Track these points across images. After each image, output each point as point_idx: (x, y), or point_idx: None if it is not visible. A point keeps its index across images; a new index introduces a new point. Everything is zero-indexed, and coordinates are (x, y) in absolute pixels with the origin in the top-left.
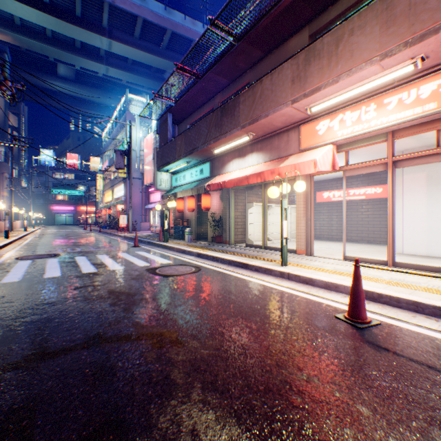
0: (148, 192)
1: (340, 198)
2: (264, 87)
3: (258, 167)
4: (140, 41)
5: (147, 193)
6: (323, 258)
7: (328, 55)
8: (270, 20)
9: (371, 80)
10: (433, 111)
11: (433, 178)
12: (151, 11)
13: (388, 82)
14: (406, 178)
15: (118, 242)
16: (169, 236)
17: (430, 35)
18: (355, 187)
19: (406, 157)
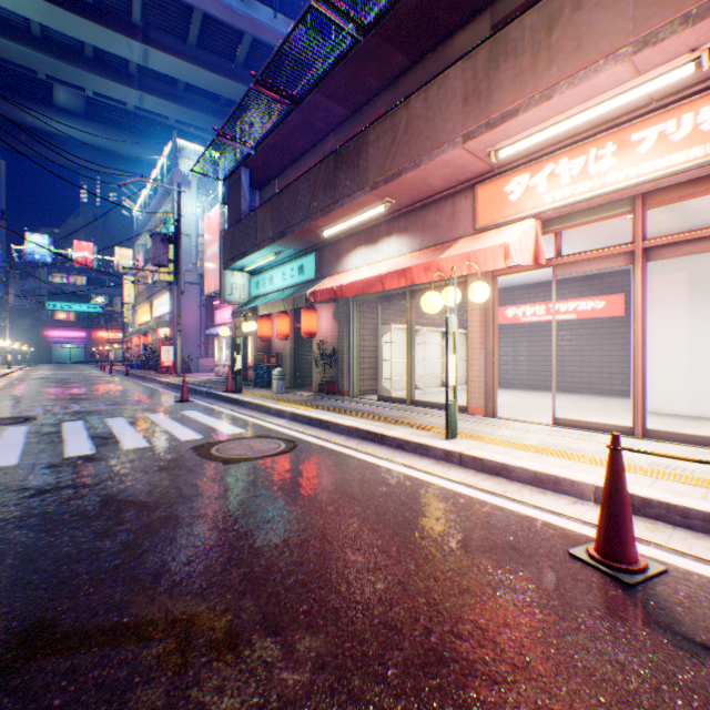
0: (212, 307)
1: (535, 318)
2: (412, 114)
3: (401, 260)
4: (198, 52)
5: (210, 308)
6: (516, 421)
7: (532, 49)
8: None
9: (611, 96)
10: None
11: (699, 282)
12: (217, 0)
13: (641, 101)
14: (653, 282)
15: (153, 394)
16: (247, 381)
17: None
18: (560, 299)
19: (669, 241)
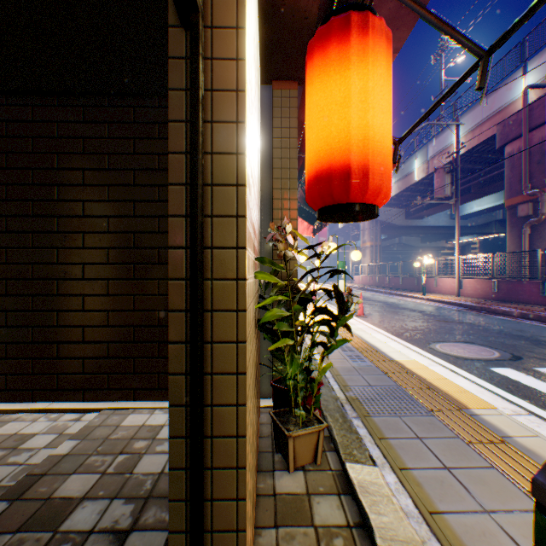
0: None
1: None
2: None
3: None
4: None
5: None
6: None
7: None
8: None
9: None
10: None
11: None
12: None
13: None
14: None
15: None
16: None
17: None
18: None
19: None
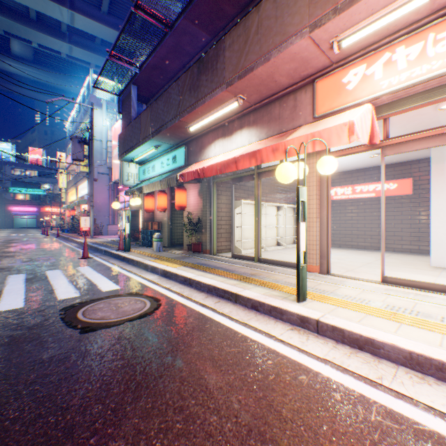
0: (117, 190)
1: (344, 196)
2: (263, 16)
3: (251, 146)
4: (109, 17)
5: (116, 191)
6: (348, 278)
7: None
8: None
9: None
10: None
11: None
12: None
13: None
14: None
15: (66, 252)
16: (138, 241)
17: None
18: (363, 182)
19: None
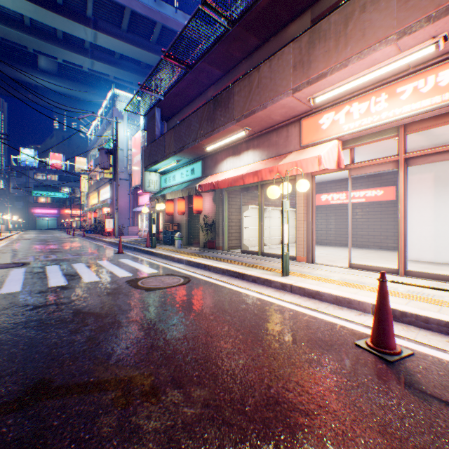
0: (136, 194)
1: (339, 201)
2: (262, 75)
3: (255, 165)
4: (128, 34)
5: (136, 195)
6: (326, 265)
7: (335, 36)
8: (268, 1)
9: (384, 65)
10: None
11: (441, 178)
12: (139, 2)
13: (403, 68)
14: (412, 179)
15: (101, 248)
16: (159, 241)
17: None
18: (355, 189)
19: (420, 154)
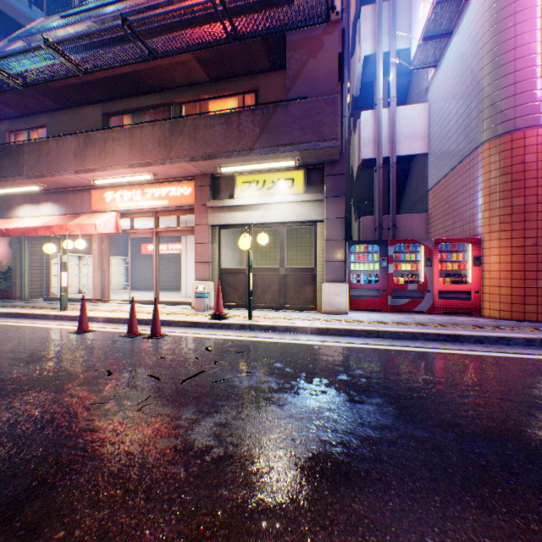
0: None
1: (163, 252)
2: (51, 148)
3: (53, 219)
4: None
5: None
6: (116, 303)
7: (101, 148)
8: (60, 86)
9: (131, 176)
10: (167, 206)
11: None
12: None
13: (146, 179)
14: (189, 241)
15: None
16: None
17: (150, 165)
18: (174, 242)
19: (164, 230)
